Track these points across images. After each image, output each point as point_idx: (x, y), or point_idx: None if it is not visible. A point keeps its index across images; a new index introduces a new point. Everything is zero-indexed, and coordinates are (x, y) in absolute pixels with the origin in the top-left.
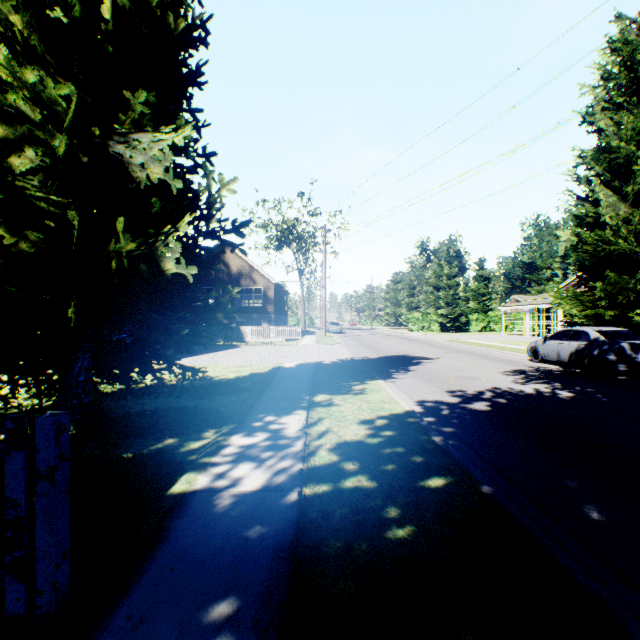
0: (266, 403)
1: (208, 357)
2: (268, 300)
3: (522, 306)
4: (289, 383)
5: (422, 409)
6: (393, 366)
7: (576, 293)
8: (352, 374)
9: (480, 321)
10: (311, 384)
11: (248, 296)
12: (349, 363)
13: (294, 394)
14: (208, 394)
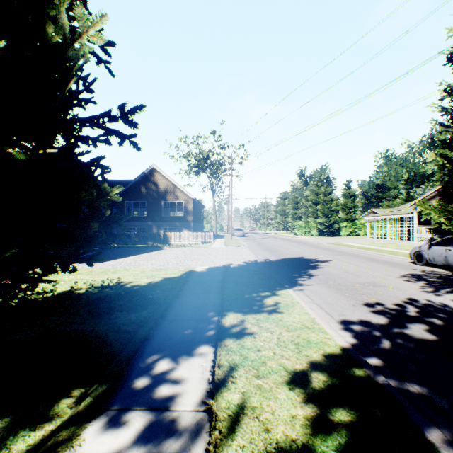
0: (165, 330)
1: (132, 259)
2: (188, 211)
3: (383, 216)
4: (197, 294)
5: (354, 338)
6: (295, 270)
7: (441, 205)
8: (260, 281)
9: (348, 227)
10: (220, 295)
11: (174, 209)
12: (254, 266)
13: (201, 312)
14: (106, 311)
